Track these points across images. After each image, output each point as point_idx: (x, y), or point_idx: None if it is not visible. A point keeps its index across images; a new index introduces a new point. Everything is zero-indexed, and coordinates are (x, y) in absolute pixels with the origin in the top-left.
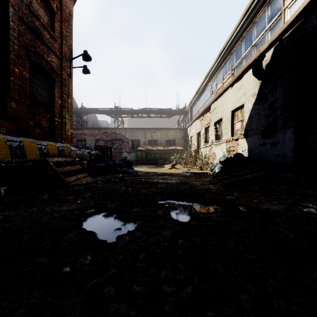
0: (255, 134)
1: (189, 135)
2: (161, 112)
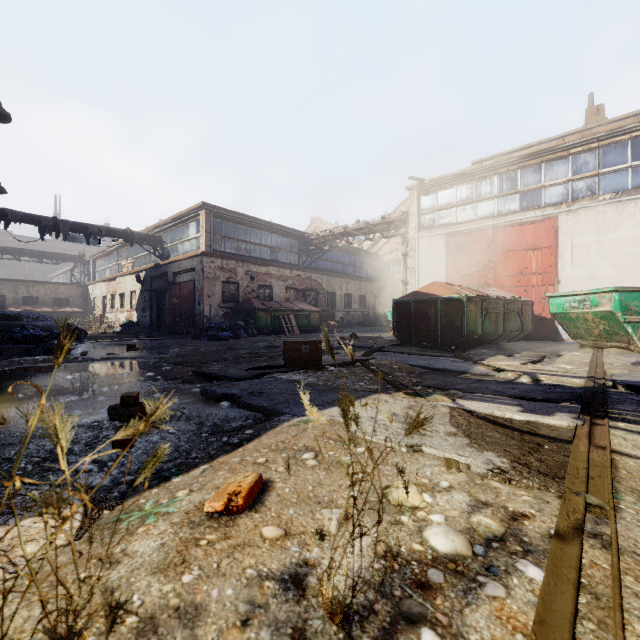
0: (140, 310)
1: (92, 295)
2: (41, 256)
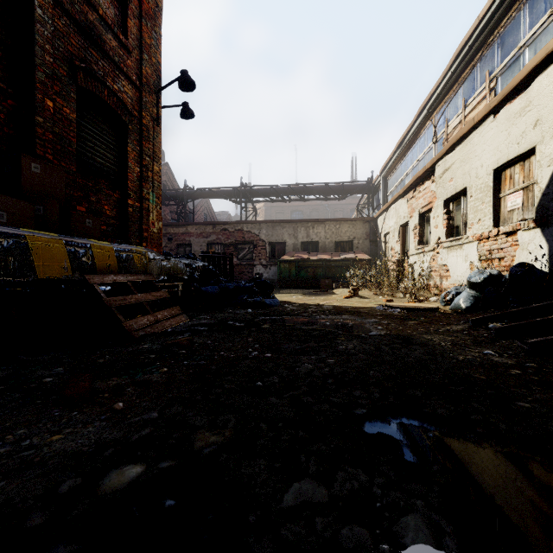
0: None
1: (382, 232)
2: (325, 190)
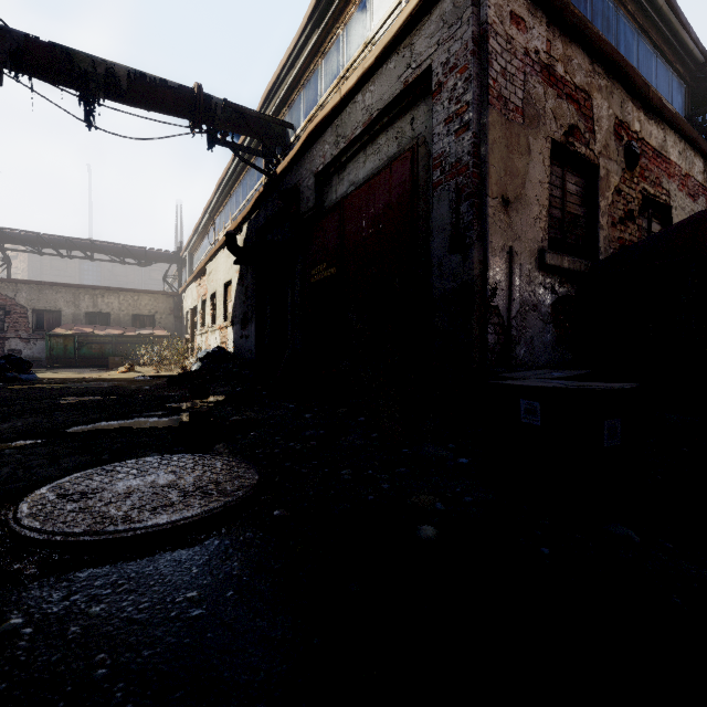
0: (238, 323)
1: (185, 309)
2: (122, 252)
